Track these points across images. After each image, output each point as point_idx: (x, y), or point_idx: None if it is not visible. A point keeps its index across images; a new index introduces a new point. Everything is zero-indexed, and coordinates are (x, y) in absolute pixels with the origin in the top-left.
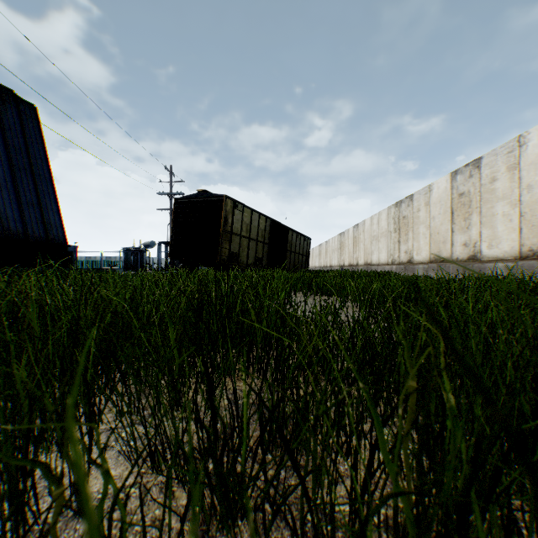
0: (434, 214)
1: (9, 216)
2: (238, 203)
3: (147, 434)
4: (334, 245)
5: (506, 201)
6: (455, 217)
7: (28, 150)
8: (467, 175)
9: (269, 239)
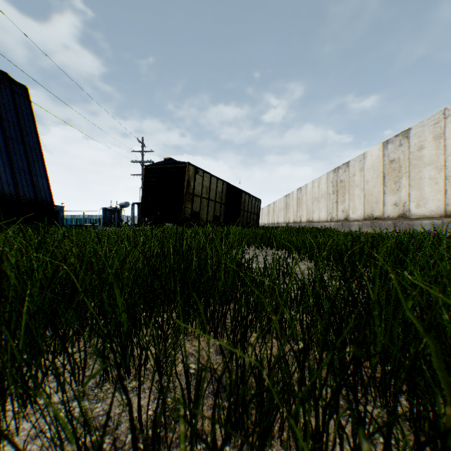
0: (367, 178)
1: (4, 180)
2: (199, 169)
3: (75, 431)
4: (280, 205)
5: (432, 166)
6: (386, 180)
7: (20, 124)
8: (397, 144)
9: (225, 200)
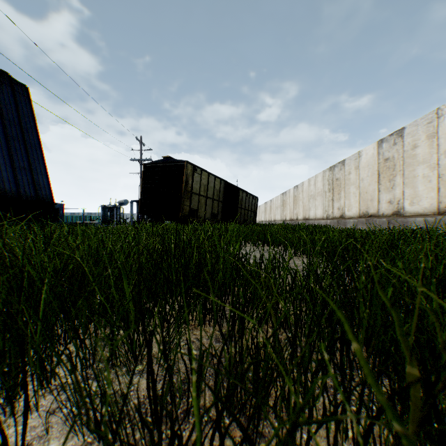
0: (363, 176)
1: (5, 178)
2: (197, 168)
3: (92, 402)
4: (277, 203)
5: (426, 164)
6: (381, 178)
7: (20, 123)
8: (392, 143)
9: (223, 197)
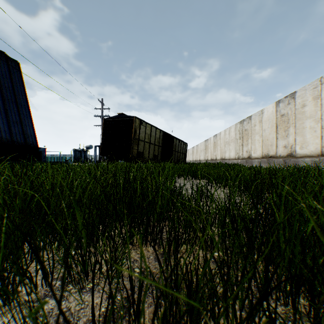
0: (264, 128)
1: (2, 129)
2: (143, 121)
3: None
4: (201, 147)
5: (312, 119)
6: (278, 129)
7: (14, 88)
8: (286, 103)
9: (162, 143)
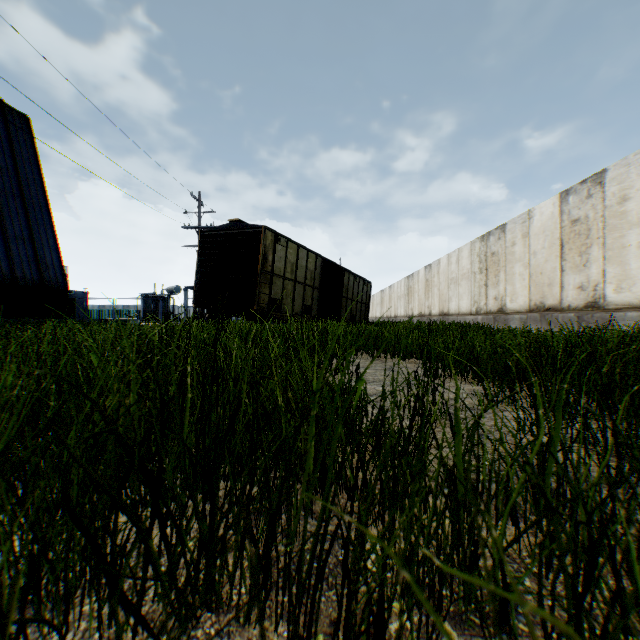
0: (535, 249)
1: None
2: (280, 237)
3: None
4: (399, 291)
5: None
6: (566, 251)
7: (17, 170)
8: (584, 195)
9: (320, 282)
